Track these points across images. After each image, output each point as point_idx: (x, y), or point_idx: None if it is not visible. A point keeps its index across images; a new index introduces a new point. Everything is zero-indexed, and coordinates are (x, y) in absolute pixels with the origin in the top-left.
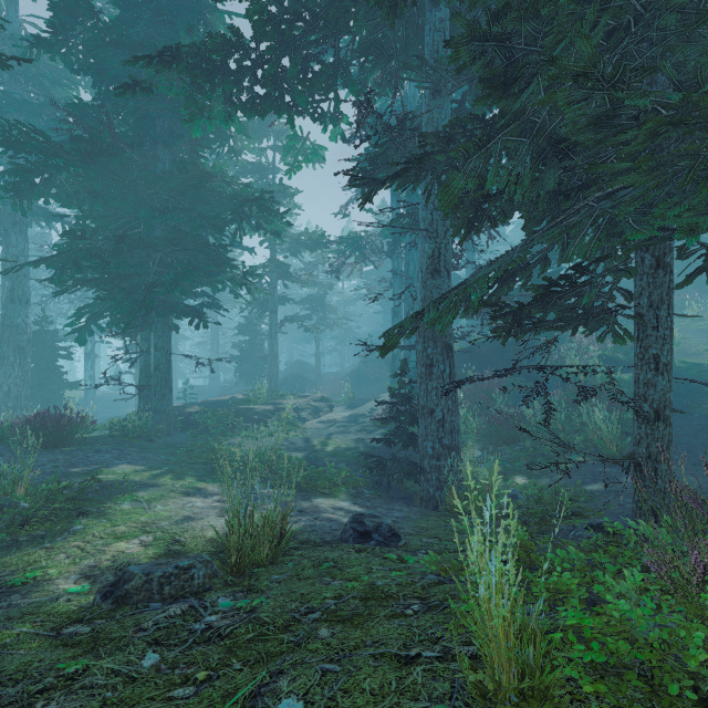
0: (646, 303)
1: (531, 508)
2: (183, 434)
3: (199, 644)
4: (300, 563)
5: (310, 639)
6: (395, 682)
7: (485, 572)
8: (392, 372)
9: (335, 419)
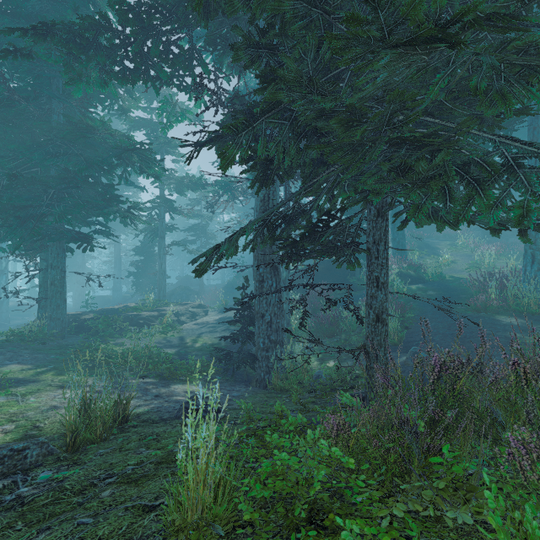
0: (372, 241)
1: (329, 384)
2: (76, 337)
3: (1, 512)
4: (129, 438)
5: (93, 499)
6: (126, 526)
7: (183, 440)
8: None
9: (208, 322)
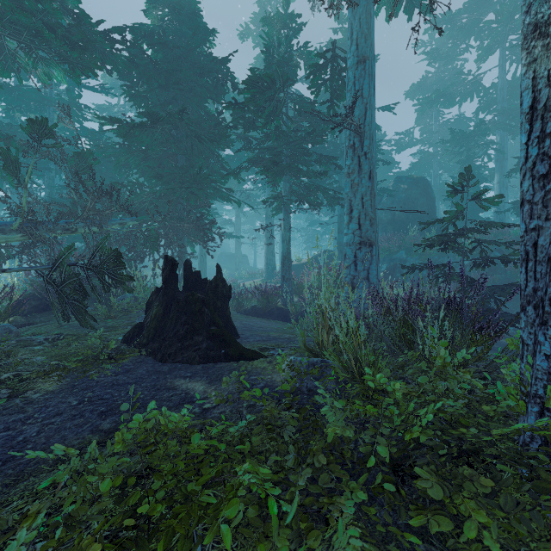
0: None
1: None
2: None
3: None
4: None
5: None
6: None
7: None
8: None
9: None
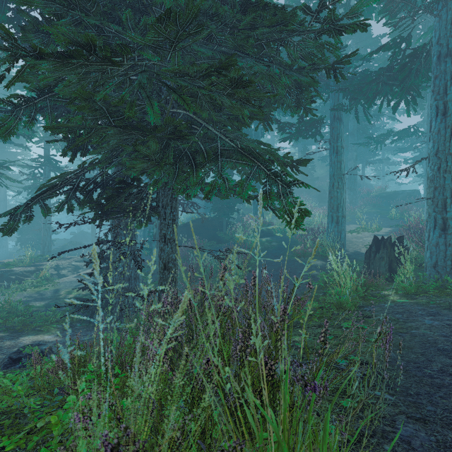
0: (161, 205)
1: None
2: None
3: None
4: None
5: None
6: None
7: None
8: (143, 239)
9: None
